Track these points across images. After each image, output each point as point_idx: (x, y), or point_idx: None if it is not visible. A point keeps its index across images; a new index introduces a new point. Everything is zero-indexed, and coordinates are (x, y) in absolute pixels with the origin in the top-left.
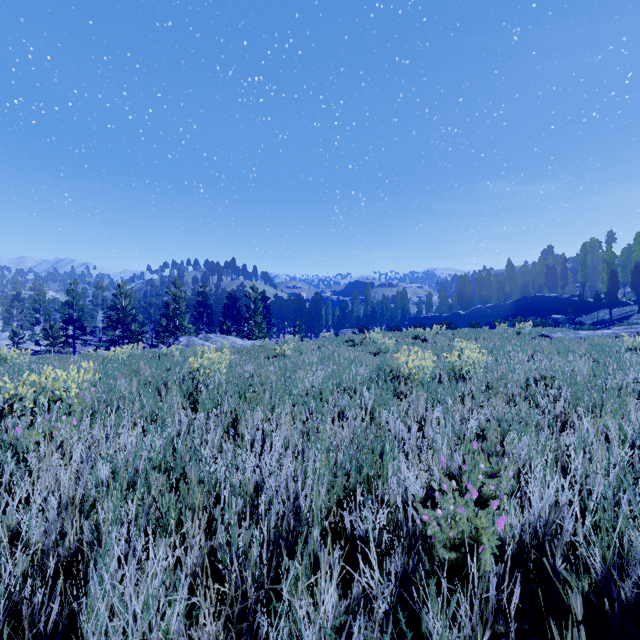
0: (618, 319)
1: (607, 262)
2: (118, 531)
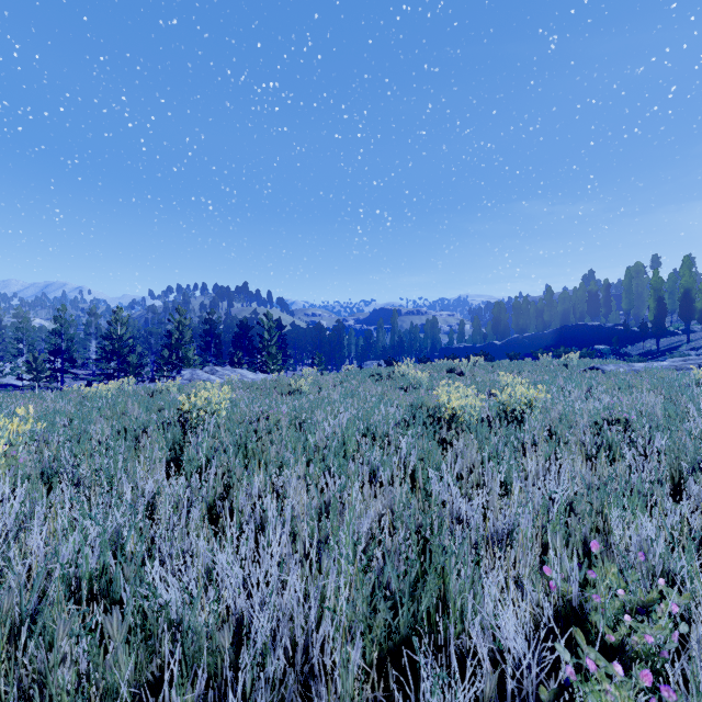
0: (666, 350)
1: (654, 288)
2: None
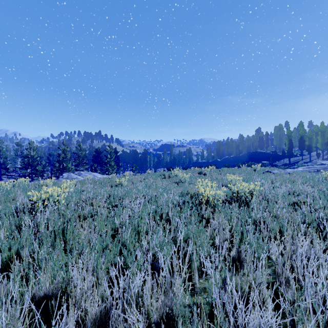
0: (293, 163)
1: (288, 135)
2: None
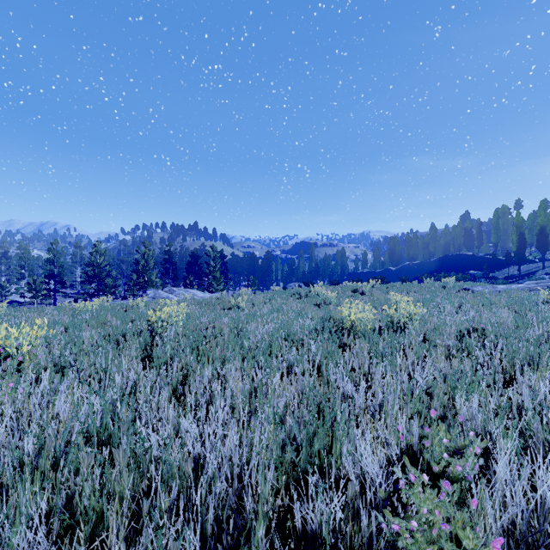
0: (526, 274)
1: (516, 225)
2: (21, 537)
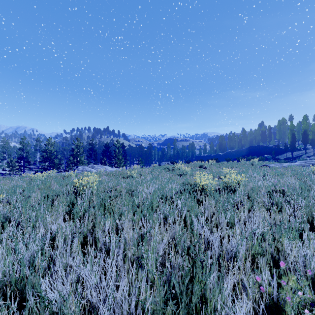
0: (296, 157)
1: (290, 129)
2: None
